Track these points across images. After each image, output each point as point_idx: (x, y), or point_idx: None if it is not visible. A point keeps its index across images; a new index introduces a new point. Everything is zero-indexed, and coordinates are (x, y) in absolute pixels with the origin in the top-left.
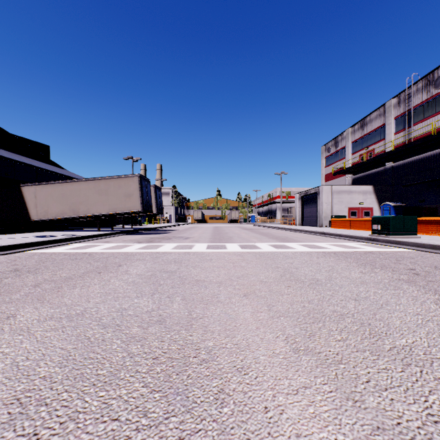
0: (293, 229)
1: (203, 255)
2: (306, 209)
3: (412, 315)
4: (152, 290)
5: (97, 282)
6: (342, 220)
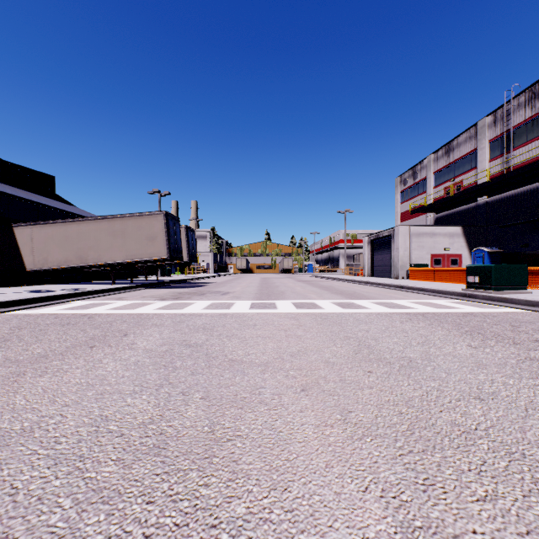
0: (361, 281)
1: (244, 318)
2: (378, 256)
3: None
4: (160, 379)
5: (82, 363)
6: (423, 270)
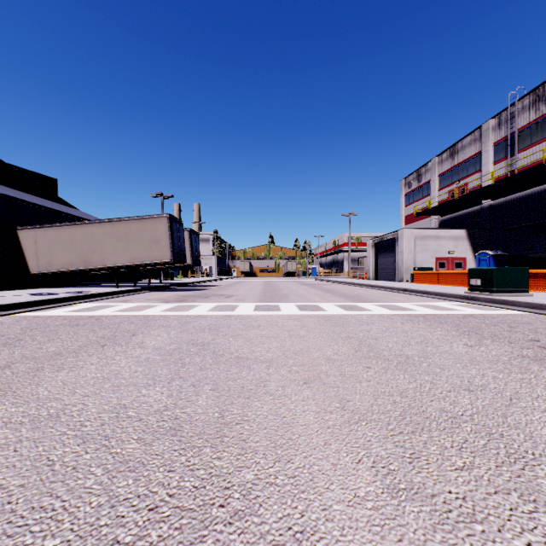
0: (365, 284)
1: (248, 319)
2: (382, 259)
3: None
4: (171, 373)
5: (96, 360)
6: (427, 273)
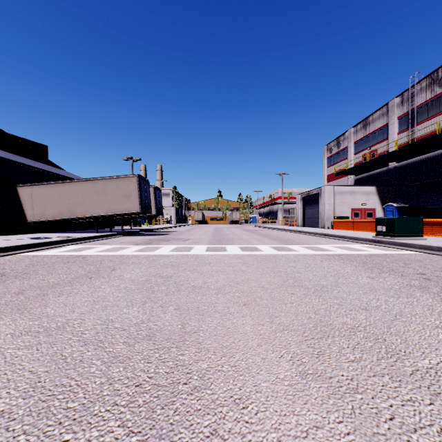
0: (294, 230)
1: (201, 258)
2: (308, 210)
3: (431, 328)
4: (144, 298)
5: (87, 288)
6: (344, 221)
